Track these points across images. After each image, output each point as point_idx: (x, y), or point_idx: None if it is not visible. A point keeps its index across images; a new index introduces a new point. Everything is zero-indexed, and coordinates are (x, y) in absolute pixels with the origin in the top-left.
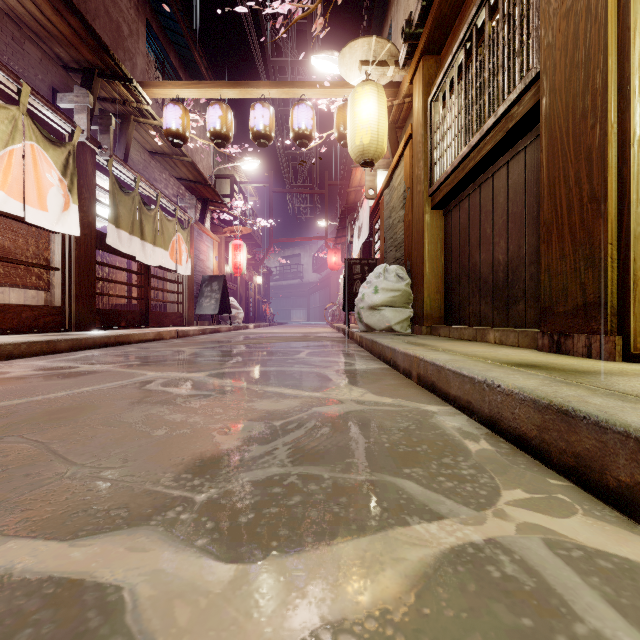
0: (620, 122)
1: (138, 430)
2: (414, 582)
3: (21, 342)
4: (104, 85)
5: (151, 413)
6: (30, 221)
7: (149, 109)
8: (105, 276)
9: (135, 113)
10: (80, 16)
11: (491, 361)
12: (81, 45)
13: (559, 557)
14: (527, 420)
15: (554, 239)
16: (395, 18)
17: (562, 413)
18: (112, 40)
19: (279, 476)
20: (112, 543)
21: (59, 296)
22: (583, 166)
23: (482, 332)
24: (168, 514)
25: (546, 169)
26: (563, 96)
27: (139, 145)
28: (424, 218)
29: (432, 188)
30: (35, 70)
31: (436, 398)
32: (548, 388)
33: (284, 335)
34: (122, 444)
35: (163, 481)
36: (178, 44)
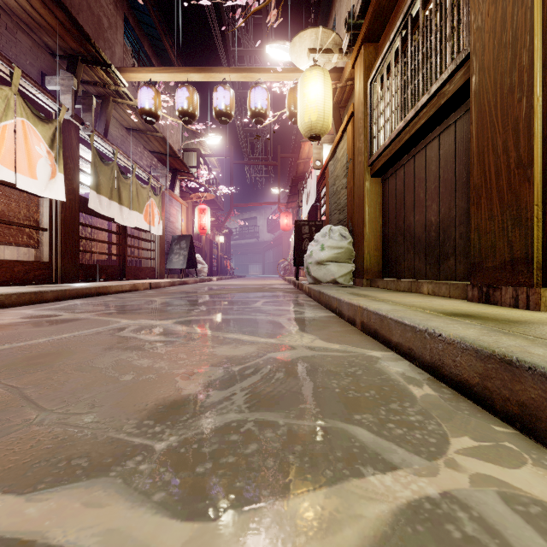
0: (545, 95)
1: (107, 375)
2: (374, 544)
3: (12, 293)
4: (86, 70)
5: (121, 358)
6: (21, 187)
7: (126, 91)
8: (88, 236)
9: (114, 94)
10: (65, 9)
11: (429, 311)
12: (66, 35)
13: (518, 514)
14: (469, 368)
15: (483, 201)
16: (338, 13)
17: (505, 363)
18: (94, 31)
19: (236, 422)
20: (69, 497)
21: (47, 253)
22: (510, 136)
23: (416, 284)
24: (127, 464)
25: (476, 139)
26: (491, 74)
27: (117, 122)
28: (364, 185)
29: (371, 158)
30: (26, 56)
31: (379, 344)
32: (488, 338)
33: (243, 286)
34: (91, 389)
35: (126, 428)
36: (151, 35)
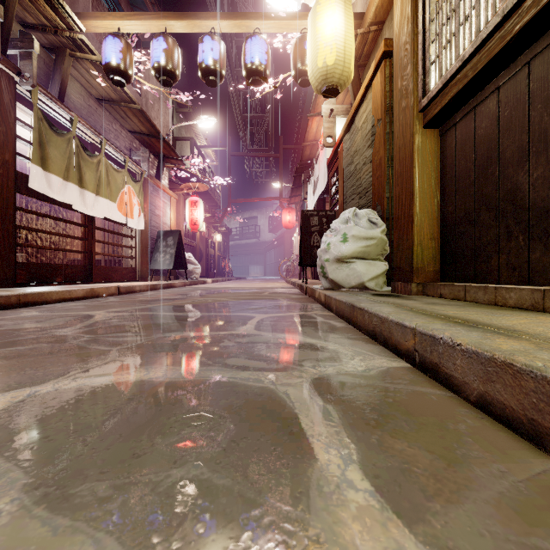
0: None
1: None
2: None
3: None
4: (27, 5)
5: None
6: None
7: (84, 39)
8: (62, 231)
9: (70, 45)
10: None
11: None
12: None
13: None
14: None
15: None
16: None
17: None
18: None
19: None
20: None
21: None
22: None
23: None
24: None
25: None
26: None
27: (82, 88)
28: (414, 140)
29: (428, 96)
30: None
31: None
32: None
33: (237, 291)
34: None
35: None
36: None
